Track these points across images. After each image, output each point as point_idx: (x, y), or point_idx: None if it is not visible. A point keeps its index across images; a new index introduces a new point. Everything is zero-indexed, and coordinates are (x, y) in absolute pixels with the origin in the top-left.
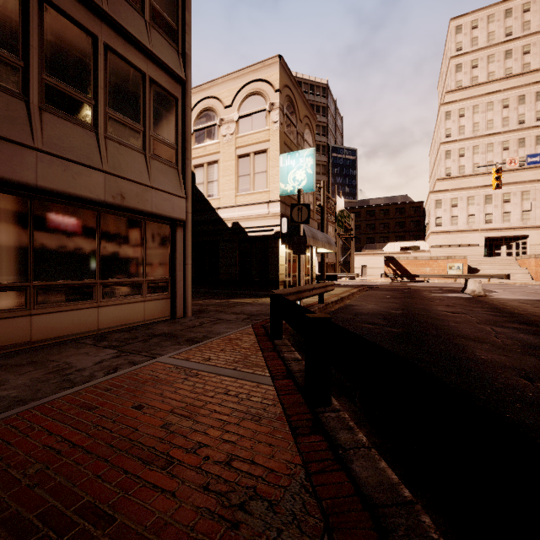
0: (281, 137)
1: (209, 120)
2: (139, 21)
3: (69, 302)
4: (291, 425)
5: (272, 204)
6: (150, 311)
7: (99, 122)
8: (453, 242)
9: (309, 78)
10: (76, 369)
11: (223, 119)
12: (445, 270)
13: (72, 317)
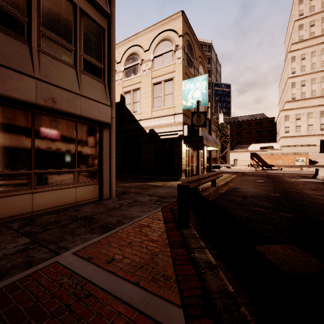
0: (183, 68)
1: (134, 61)
2: None
3: (3, 190)
4: None
5: (177, 116)
6: (81, 195)
7: (32, 37)
8: (297, 143)
9: (199, 40)
10: None
11: (143, 59)
12: (293, 162)
13: (6, 203)
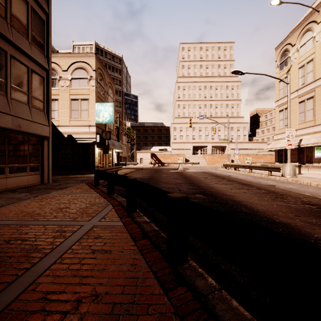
0: (96, 94)
1: (52, 75)
2: (26, 43)
3: None
4: (104, 197)
5: (91, 127)
6: (31, 180)
7: (7, 91)
8: (181, 147)
9: (111, 51)
10: (18, 197)
11: (61, 77)
12: (177, 160)
13: None
